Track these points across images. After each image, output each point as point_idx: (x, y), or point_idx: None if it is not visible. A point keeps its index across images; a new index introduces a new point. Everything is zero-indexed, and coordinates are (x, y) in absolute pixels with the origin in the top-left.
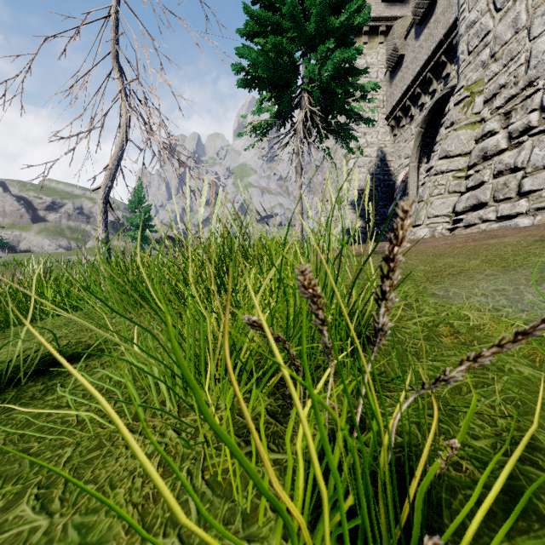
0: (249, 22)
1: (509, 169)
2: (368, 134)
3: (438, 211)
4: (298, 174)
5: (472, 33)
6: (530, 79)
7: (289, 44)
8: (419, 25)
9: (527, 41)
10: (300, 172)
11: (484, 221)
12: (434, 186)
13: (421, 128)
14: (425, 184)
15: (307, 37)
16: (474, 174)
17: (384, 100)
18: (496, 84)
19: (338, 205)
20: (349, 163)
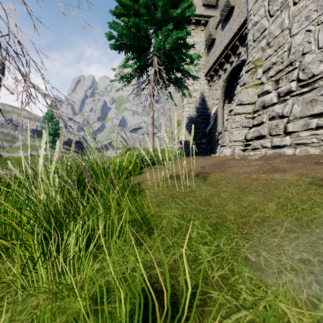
0: (119, 7)
1: (279, 116)
2: (195, 84)
3: (236, 138)
4: (151, 108)
5: (255, 29)
6: (291, 61)
7: (145, 24)
8: (224, 21)
9: (289, 37)
10: (152, 107)
11: (264, 147)
12: (234, 122)
13: (225, 83)
14: (228, 120)
15: (156, 21)
16: (257, 117)
17: (204, 65)
18: (270, 62)
19: (177, 125)
20: (184, 100)
